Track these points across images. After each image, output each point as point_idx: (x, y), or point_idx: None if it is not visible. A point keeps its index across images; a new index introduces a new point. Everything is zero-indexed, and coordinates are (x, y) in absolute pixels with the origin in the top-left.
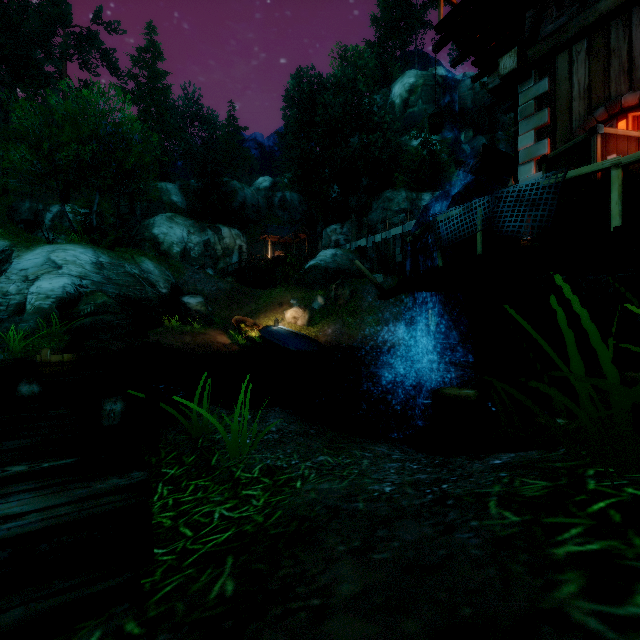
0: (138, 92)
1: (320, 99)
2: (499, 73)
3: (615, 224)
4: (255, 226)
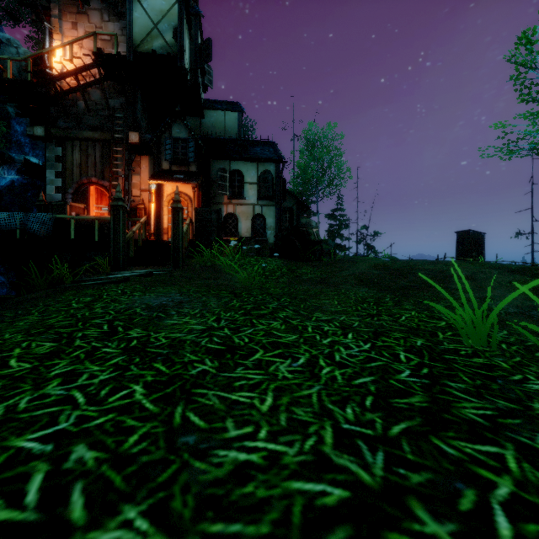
0: None
1: None
2: (34, 133)
3: (73, 237)
4: None
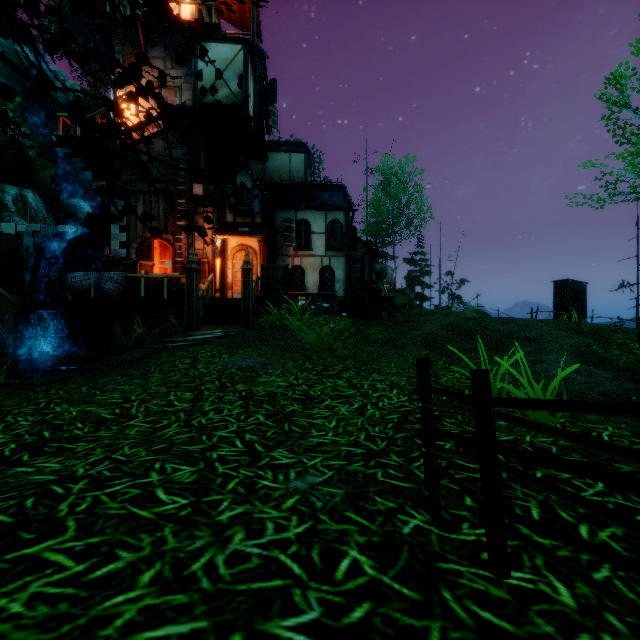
0: None
1: None
2: None
3: (143, 296)
4: None
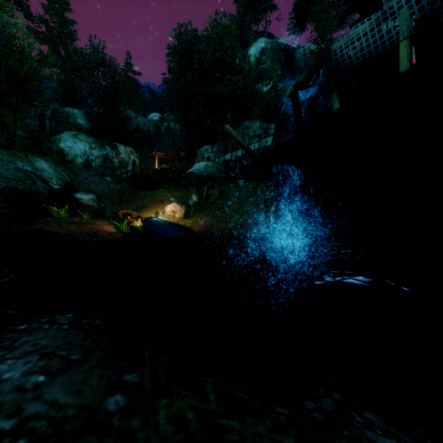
0: (49, 35)
1: (195, 46)
2: None
3: None
4: (146, 147)
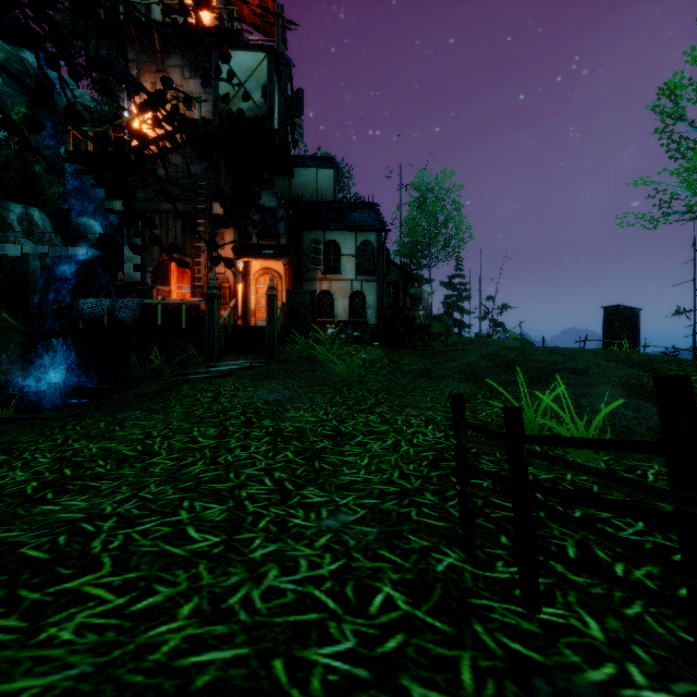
0: None
1: None
2: (113, 207)
3: (160, 323)
4: None
